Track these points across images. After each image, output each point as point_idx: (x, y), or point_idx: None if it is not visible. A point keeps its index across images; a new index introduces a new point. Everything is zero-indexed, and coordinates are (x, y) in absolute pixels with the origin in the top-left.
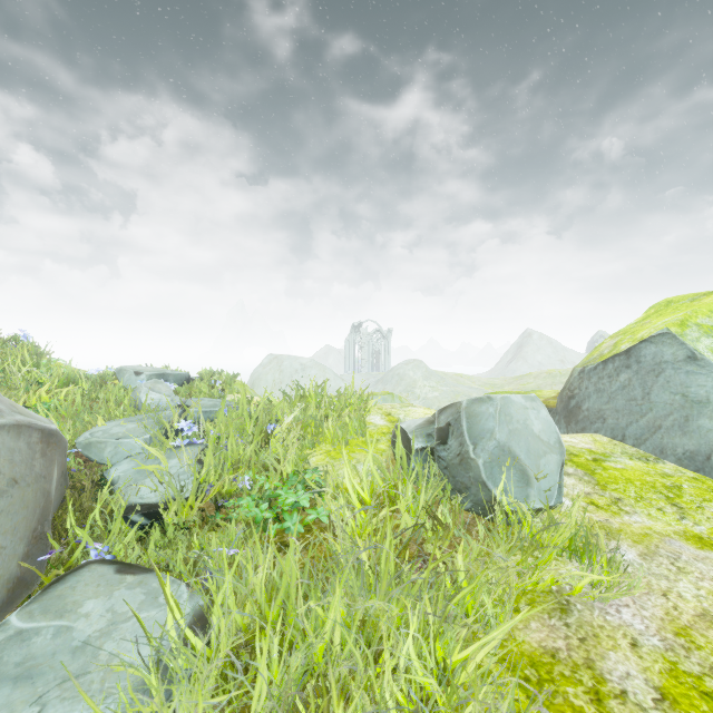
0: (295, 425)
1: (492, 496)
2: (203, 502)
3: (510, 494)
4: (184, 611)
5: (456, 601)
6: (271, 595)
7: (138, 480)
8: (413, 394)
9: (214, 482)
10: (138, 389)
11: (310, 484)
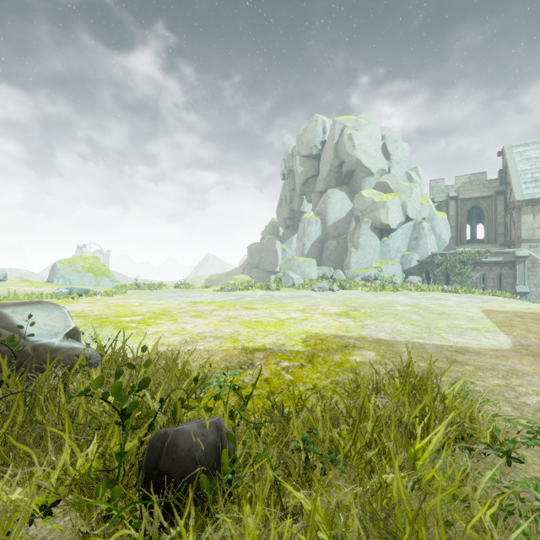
0: None
1: None
2: None
3: None
4: None
5: None
6: None
7: None
8: None
9: None
10: None
11: None
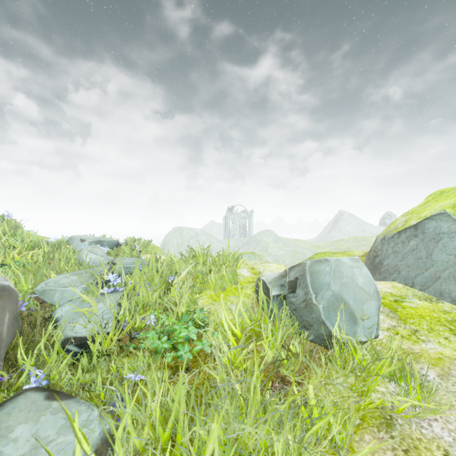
0: (188, 276)
1: (332, 334)
2: (120, 336)
3: (342, 330)
4: (90, 440)
5: (312, 431)
6: (165, 416)
7: (75, 319)
8: (267, 252)
9: (129, 320)
10: (81, 251)
11: (197, 321)
